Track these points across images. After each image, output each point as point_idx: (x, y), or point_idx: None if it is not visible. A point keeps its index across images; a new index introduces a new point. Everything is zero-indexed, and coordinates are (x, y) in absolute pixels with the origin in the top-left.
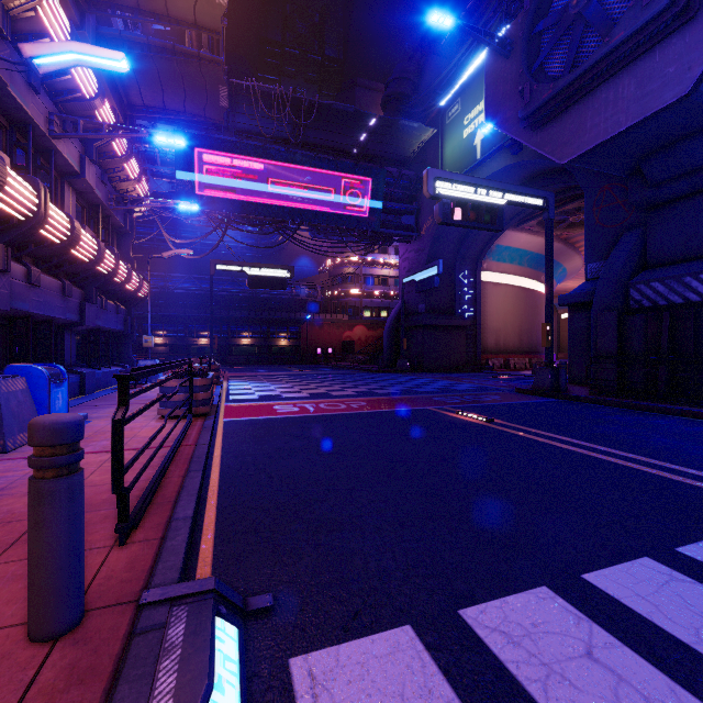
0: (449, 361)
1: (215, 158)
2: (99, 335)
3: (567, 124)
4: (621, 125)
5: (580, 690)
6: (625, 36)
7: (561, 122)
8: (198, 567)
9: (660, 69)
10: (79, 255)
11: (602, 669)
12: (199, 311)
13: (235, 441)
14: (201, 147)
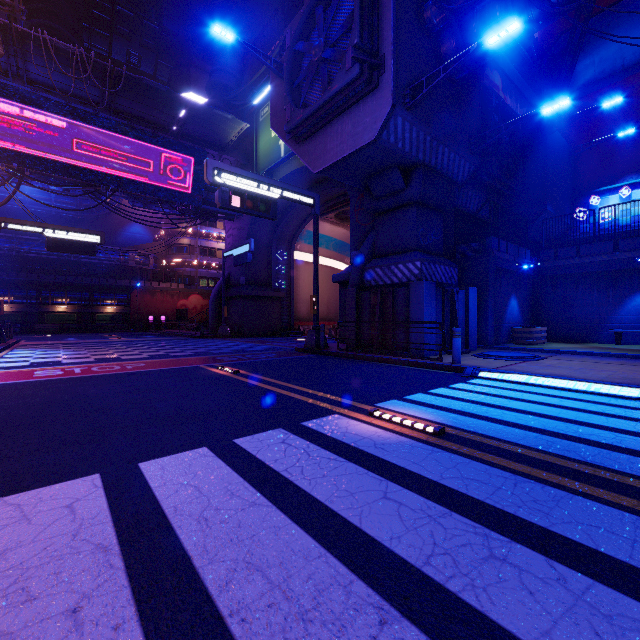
0: (267, 327)
1: (1, 105)
2: None
3: (317, 143)
4: (344, 152)
5: (31, 524)
6: (339, 89)
7: (314, 141)
8: None
9: (363, 118)
10: None
11: (67, 510)
12: None
13: None
14: None
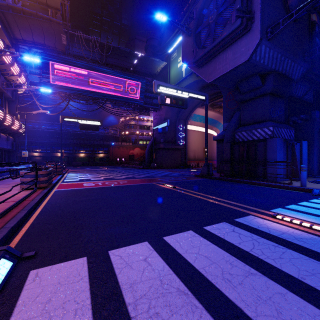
0: (174, 164)
1: (63, 67)
2: None
3: (210, 66)
4: (227, 69)
5: (133, 269)
6: (226, 34)
7: (208, 65)
8: (9, 245)
9: (240, 49)
10: None
11: (146, 263)
12: (58, 140)
13: (56, 198)
14: (55, 61)
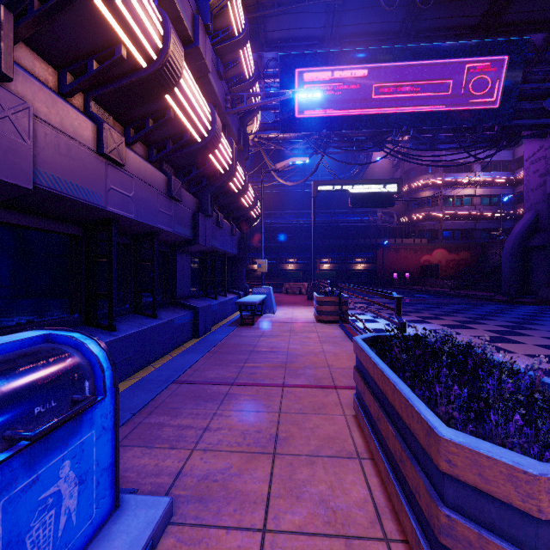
0: None
1: (317, 75)
2: (215, 259)
3: None
4: None
5: None
6: None
7: None
8: None
9: None
10: (185, 121)
11: None
12: (287, 241)
13: None
14: (303, 66)
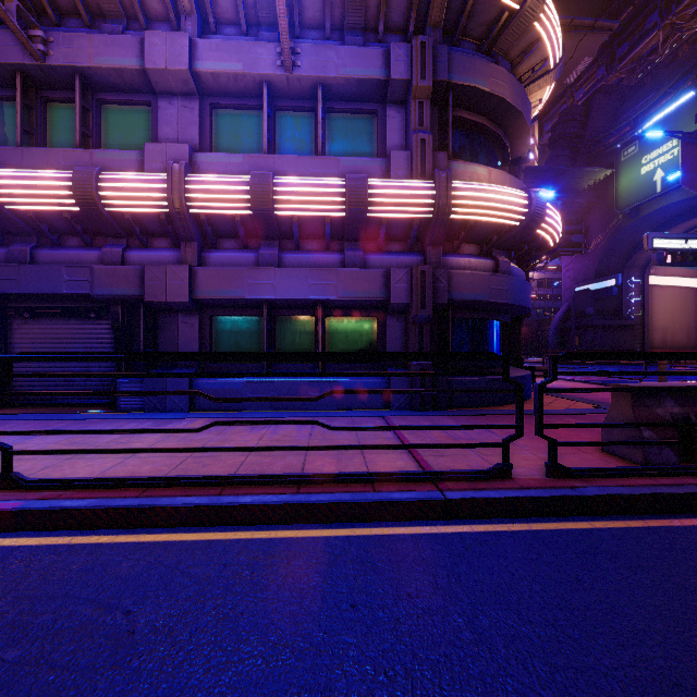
0: None
1: None
2: None
3: None
4: None
5: None
6: None
7: None
8: None
9: None
10: None
11: None
12: None
13: None
14: None
